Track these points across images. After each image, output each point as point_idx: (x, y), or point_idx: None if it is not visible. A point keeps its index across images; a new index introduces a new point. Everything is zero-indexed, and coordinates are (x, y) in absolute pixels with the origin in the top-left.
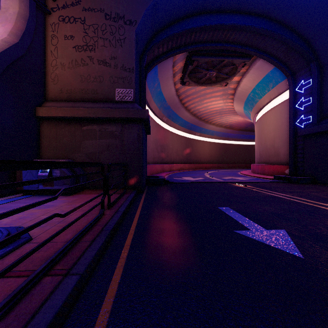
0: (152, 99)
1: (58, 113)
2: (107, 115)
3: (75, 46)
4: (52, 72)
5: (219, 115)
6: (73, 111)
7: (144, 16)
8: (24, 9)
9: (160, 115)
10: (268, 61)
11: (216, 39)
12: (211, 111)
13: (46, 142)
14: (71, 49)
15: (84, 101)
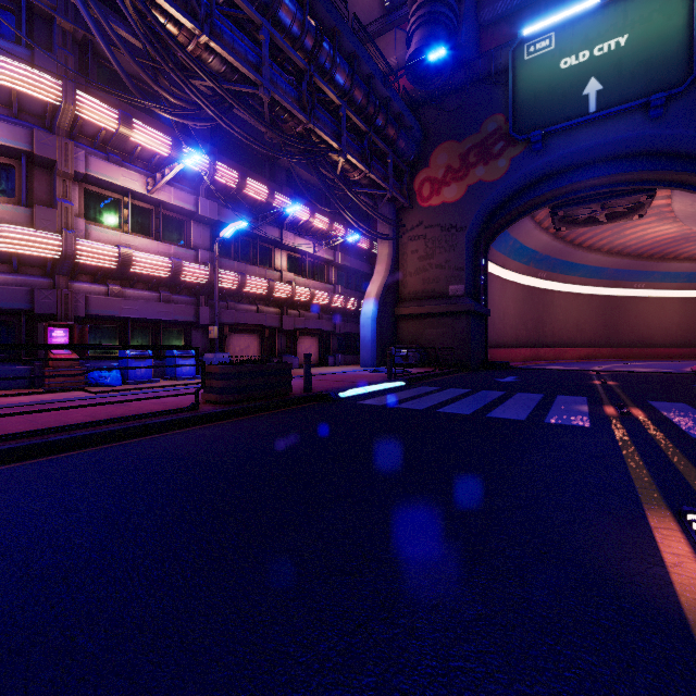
0: (510, 258)
1: (408, 312)
2: (442, 310)
3: (419, 257)
4: (403, 280)
5: (688, 243)
6: (418, 309)
7: (474, 219)
8: (391, 250)
9: (529, 273)
10: (684, 191)
11: (581, 187)
12: (658, 241)
13: (400, 332)
14: (416, 260)
15: (425, 299)
